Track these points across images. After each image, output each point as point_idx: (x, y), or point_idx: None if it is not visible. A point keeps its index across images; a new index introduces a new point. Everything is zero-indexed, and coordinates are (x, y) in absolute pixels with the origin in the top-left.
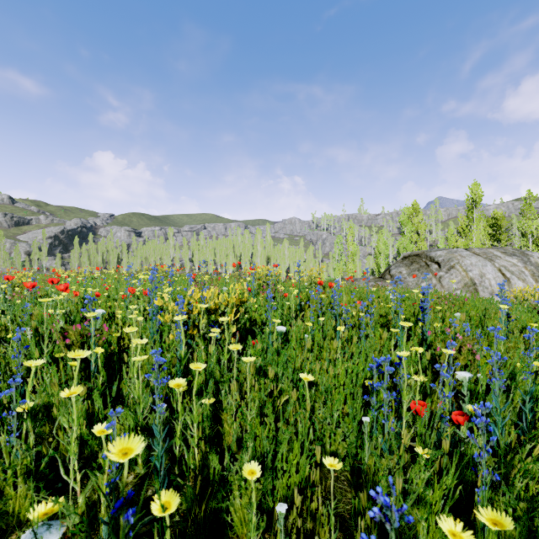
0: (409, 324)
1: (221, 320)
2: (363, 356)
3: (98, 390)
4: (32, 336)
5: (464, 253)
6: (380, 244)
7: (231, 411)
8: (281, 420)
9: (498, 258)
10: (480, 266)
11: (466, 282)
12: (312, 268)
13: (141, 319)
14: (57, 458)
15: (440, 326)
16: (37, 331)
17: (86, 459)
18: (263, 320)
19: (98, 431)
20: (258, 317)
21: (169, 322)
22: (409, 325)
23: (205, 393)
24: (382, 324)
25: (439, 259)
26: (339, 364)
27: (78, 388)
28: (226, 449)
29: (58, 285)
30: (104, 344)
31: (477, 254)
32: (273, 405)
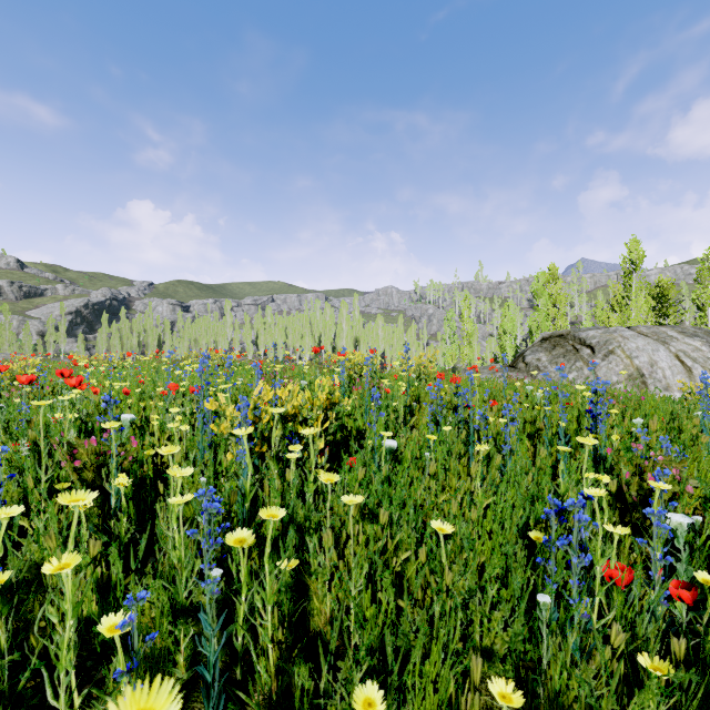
0: (592, 441)
1: (305, 433)
2: (512, 485)
3: (121, 539)
4: (28, 453)
5: (627, 333)
6: (505, 322)
7: (322, 578)
8: (405, 598)
9: (674, 339)
10: (650, 351)
11: (630, 373)
12: (420, 353)
13: (187, 429)
14: (44, 668)
15: (608, 436)
16: (36, 445)
17: (98, 653)
18: (358, 428)
19: (110, 626)
20: (350, 422)
21: (227, 433)
22: (592, 442)
23: (283, 550)
24: (529, 434)
25: (592, 342)
26: (479, 497)
27: (77, 556)
28: (322, 655)
29: (68, 379)
30: (131, 465)
31: (644, 335)
32: (384, 564)
